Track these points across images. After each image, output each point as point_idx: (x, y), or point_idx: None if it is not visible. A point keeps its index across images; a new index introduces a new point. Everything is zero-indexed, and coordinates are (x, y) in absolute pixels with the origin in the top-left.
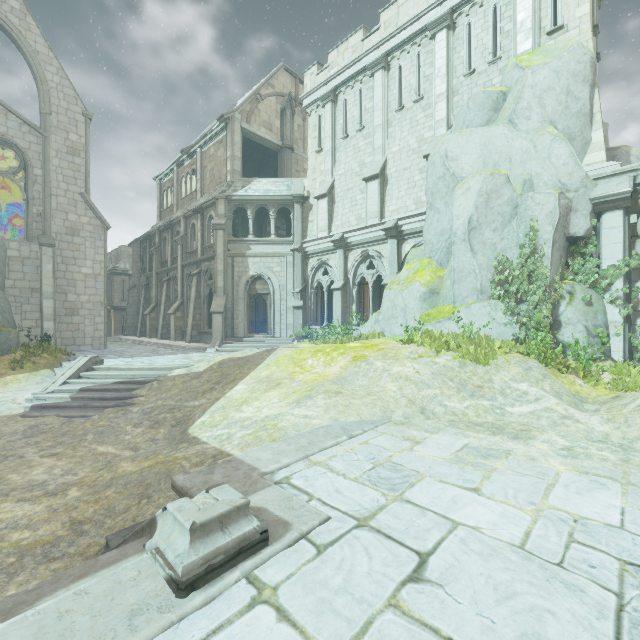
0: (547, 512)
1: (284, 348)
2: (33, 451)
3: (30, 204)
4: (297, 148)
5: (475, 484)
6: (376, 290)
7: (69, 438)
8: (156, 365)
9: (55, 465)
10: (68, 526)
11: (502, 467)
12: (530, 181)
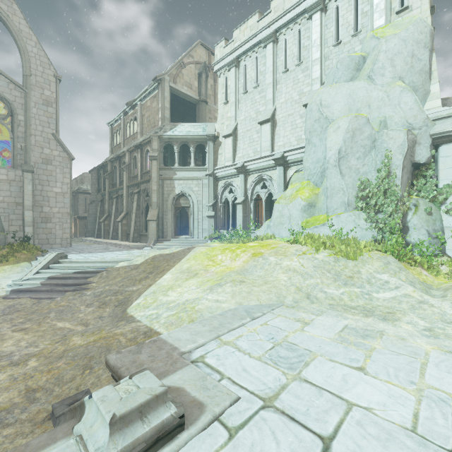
0: (427, 392)
1: (200, 247)
2: (7, 326)
3: (15, 141)
4: (210, 102)
5: (360, 363)
6: (267, 204)
7: (36, 316)
8: (106, 259)
9: (22, 338)
10: (23, 394)
11: (379, 347)
12: (384, 122)
